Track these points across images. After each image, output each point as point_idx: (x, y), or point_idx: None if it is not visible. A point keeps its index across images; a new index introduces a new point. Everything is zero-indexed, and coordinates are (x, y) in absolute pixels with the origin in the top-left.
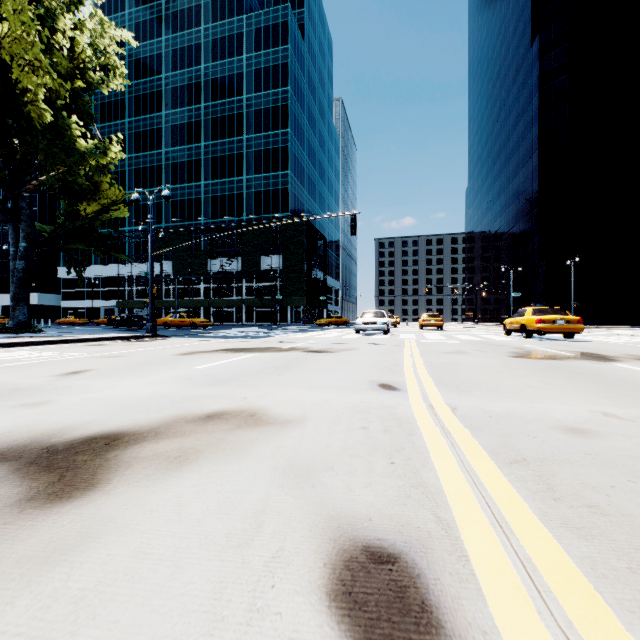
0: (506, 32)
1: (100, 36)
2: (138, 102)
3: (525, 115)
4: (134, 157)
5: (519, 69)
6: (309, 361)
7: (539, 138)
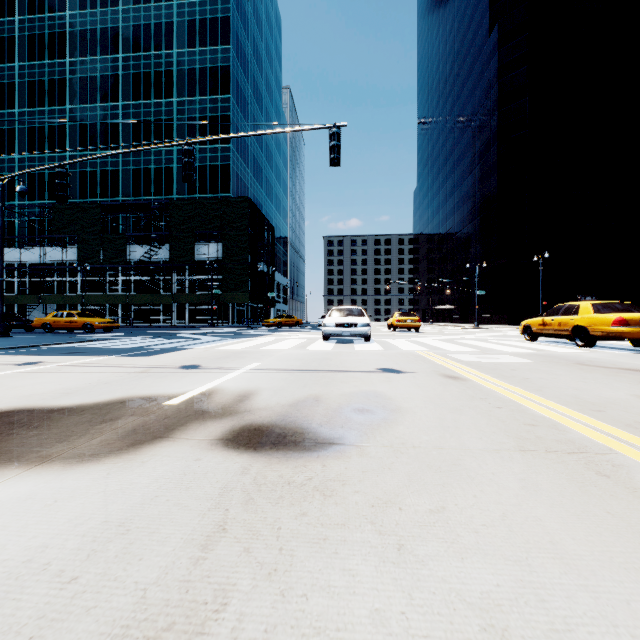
0: (460, 25)
1: None
2: (33, 43)
3: (482, 108)
4: (27, 112)
5: (475, 61)
6: None
7: (498, 131)
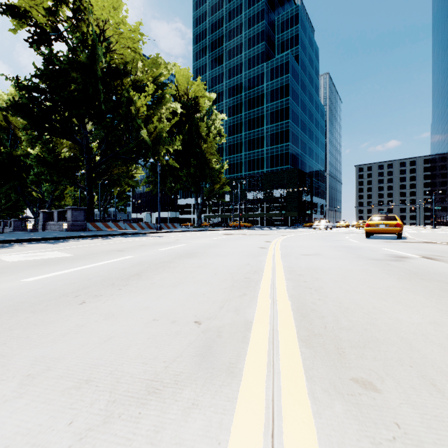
0: None
1: (215, 120)
2: None
3: None
4: None
5: None
6: (287, 232)
7: None
